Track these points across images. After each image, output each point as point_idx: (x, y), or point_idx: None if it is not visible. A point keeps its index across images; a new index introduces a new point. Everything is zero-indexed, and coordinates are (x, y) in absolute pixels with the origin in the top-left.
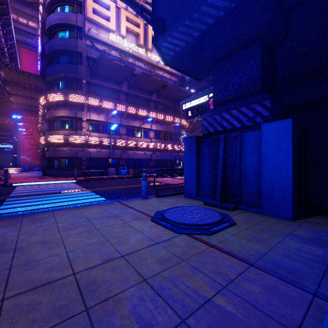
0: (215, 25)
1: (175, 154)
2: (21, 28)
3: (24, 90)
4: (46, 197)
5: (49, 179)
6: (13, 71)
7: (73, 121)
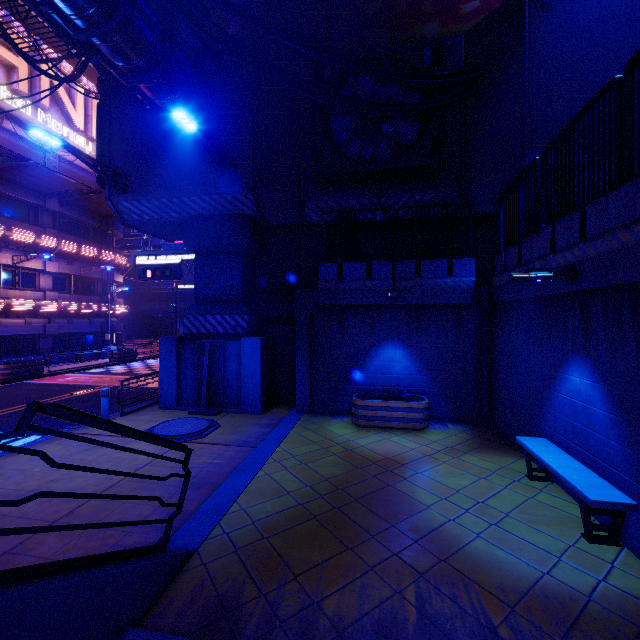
0: (199, 219)
1: (102, 321)
2: None
3: None
4: None
5: None
6: None
7: None
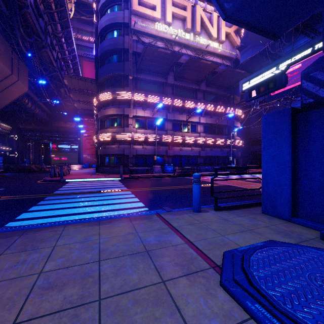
0: None
1: (227, 150)
2: (84, 45)
3: (83, 96)
4: (83, 197)
5: (98, 176)
6: (73, 78)
7: (121, 118)
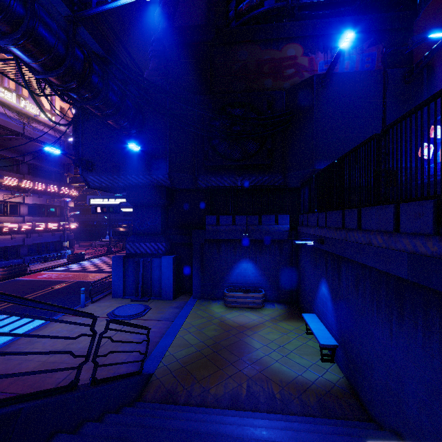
0: (136, 187)
1: (61, 234)
2: None
3: None
4: None
5: None
6: None
7: None
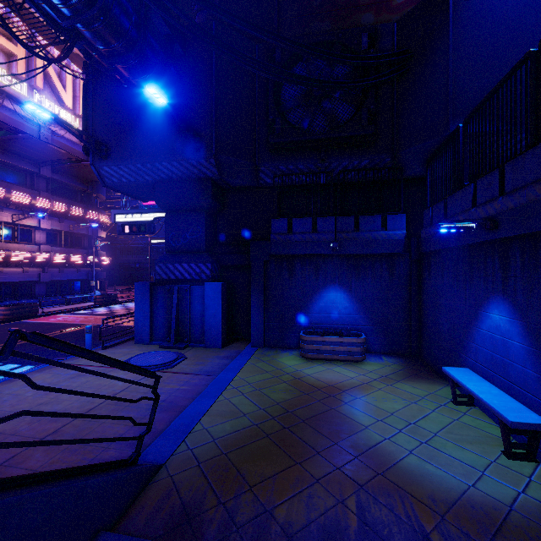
0: (168, 182)
1: (88, 270)
2: None
3: None
4: None
5: None
6: None
7: None
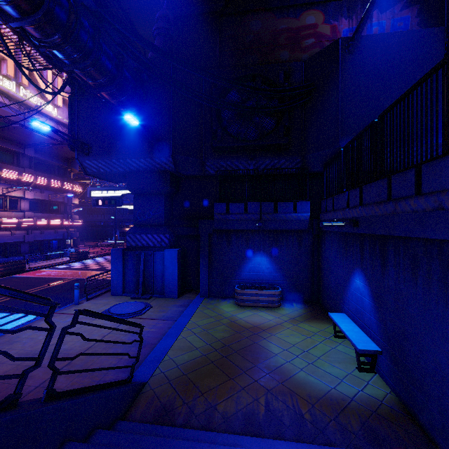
0: (136, 172)
1: (64, 231)
2: None
3: None
4: None
5: None
6: None
7: None
